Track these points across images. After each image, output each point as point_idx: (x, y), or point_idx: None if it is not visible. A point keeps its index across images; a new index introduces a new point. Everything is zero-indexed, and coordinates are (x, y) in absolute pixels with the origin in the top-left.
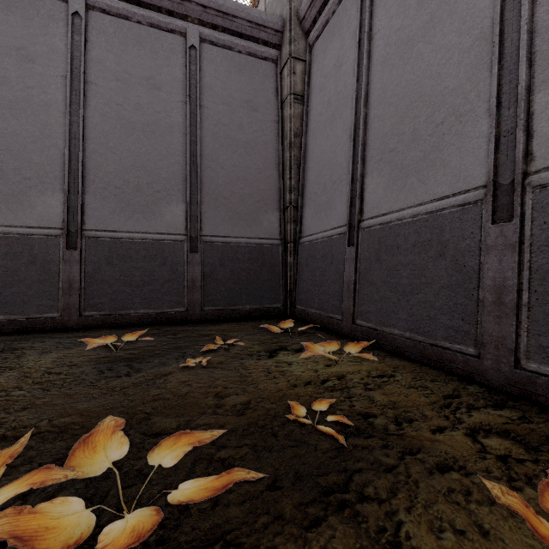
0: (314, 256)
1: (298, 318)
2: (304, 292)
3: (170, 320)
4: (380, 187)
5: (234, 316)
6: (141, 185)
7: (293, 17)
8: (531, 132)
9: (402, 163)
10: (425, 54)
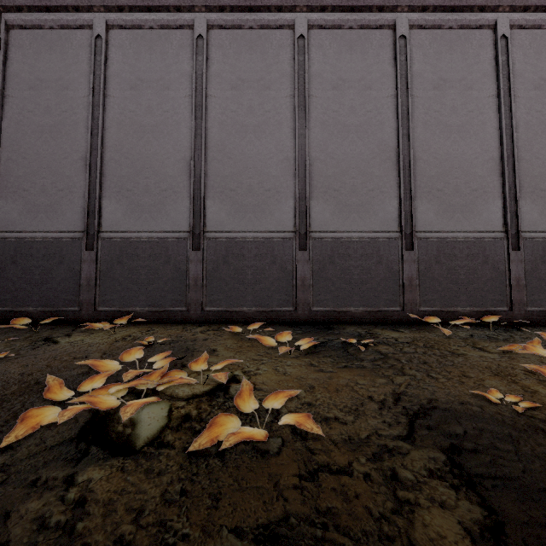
0: (29, 254)
1: (0, 321)
2: (9, 292)
3: None
4: (119, 212)
5: None
6: None
7: None
8: (205, 215)
9: (139, 202)
10: (153, 144)
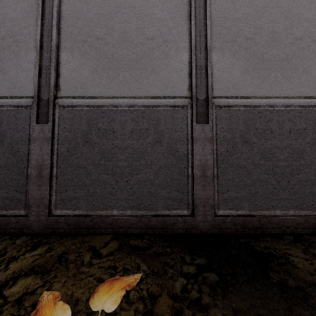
0: None
1: None
2: None
3: None
4: None
5: None
6: None
7: None
8: (59, 73)
9: None
10: None
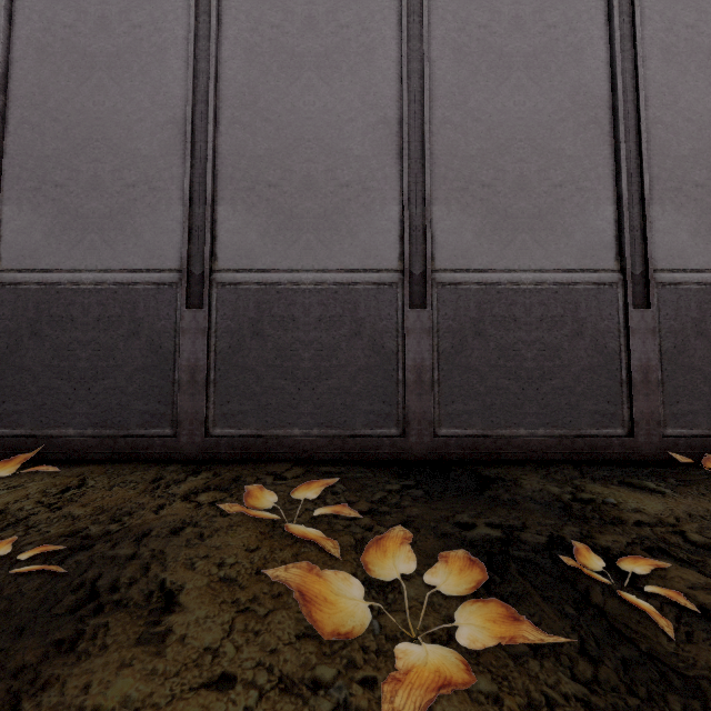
0: None
1: None
2: None
3: None
4: (37, 229)
5: None
6: None
7: None
8: (215, 236)
9: (78, 210)
10: (110, 91)
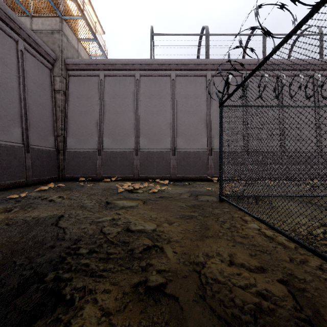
0: (78, 156)
1: (69, 180)
2: (72, 170)
3: (21, 185)
4: (109, 142)
5: (44, 181)
6: (2, 116)
7: (63, 60)
8: (139, 143)
9: (116, 138)
10: (121, 118)
